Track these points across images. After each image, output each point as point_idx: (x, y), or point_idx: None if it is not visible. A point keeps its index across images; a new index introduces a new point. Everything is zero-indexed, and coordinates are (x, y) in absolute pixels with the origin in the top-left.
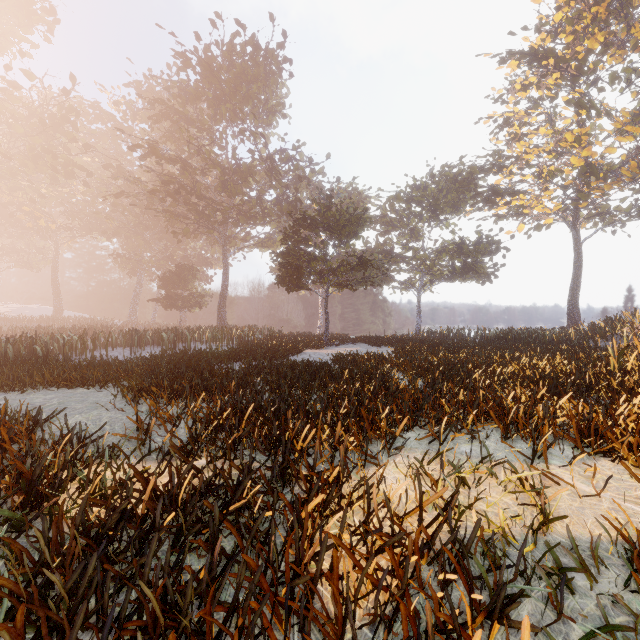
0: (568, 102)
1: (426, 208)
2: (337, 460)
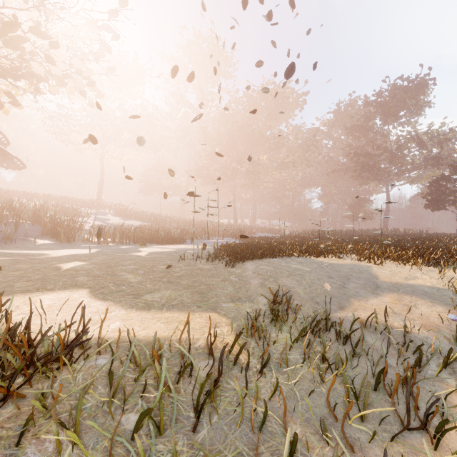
0: None
1: None
2: None
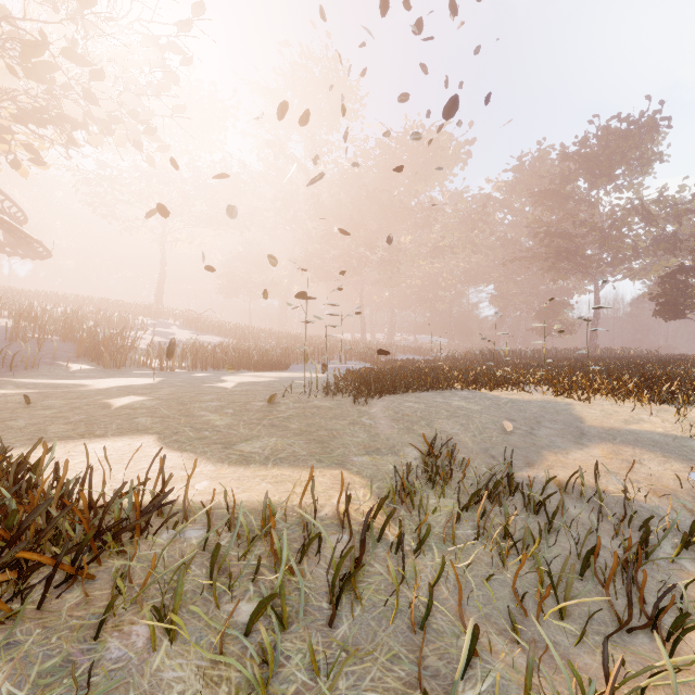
0: None
1: None
2: None
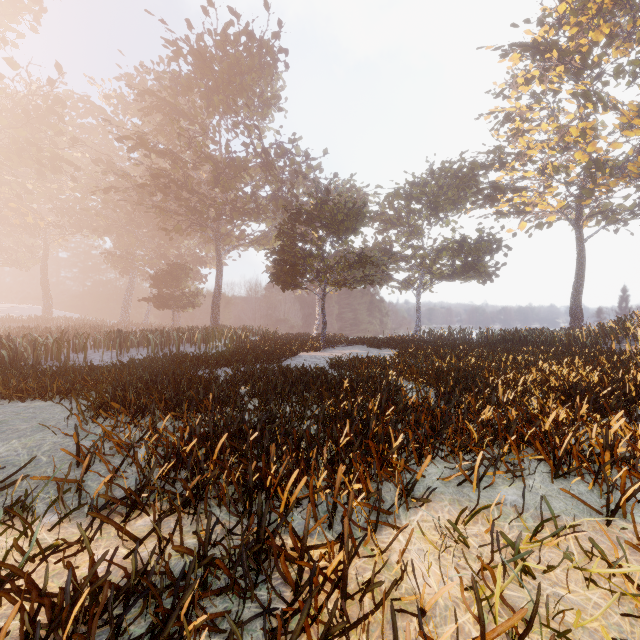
0: (574, 95)
1: (426, 205)
2: (337, 516)
